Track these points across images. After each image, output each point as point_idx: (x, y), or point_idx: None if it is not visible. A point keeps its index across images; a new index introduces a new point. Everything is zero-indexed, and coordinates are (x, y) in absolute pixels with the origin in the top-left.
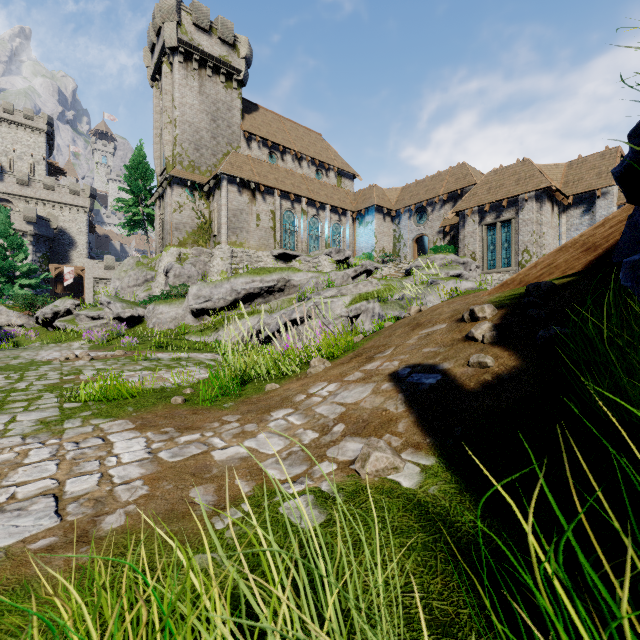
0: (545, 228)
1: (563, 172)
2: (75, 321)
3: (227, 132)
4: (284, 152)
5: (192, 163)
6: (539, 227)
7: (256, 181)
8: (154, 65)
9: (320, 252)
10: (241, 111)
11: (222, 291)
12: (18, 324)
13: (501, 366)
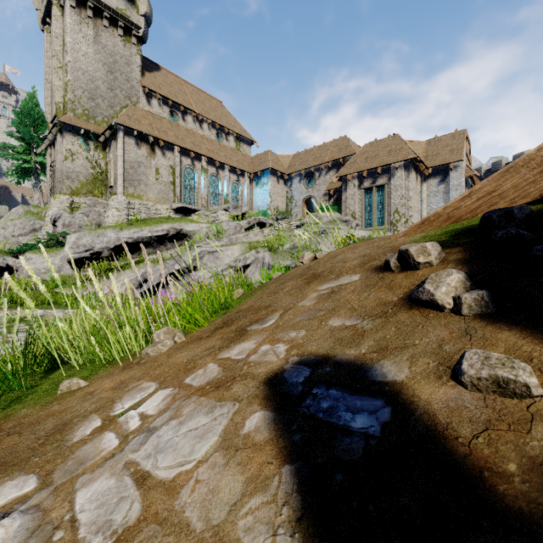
0: (412, 193)
1: (424, 148)
2: None
3: (126, 86)
4: (185, 113)
5: (86, 112)
6: (407, 192)
7: (155, 135)
8: (44, 7)
9: (218, 207)
10: (141, 67)
11: (105, 240)
12: None
13: None
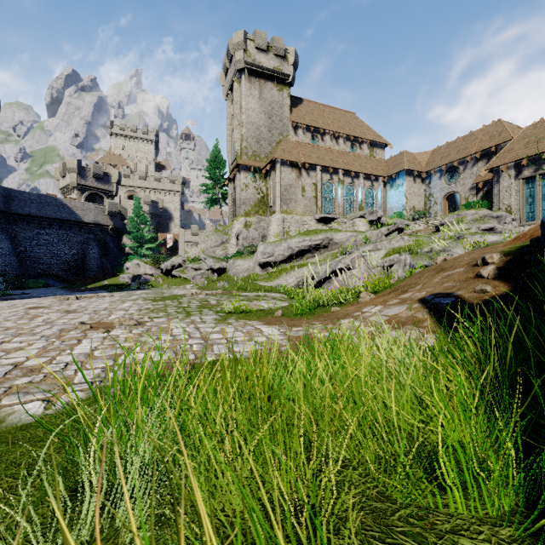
0: None
1: None
2: (185, 271)
3: (279, 125)
4: (324, 134)
5: (254, 153)
6: None
7: (302, 161)
8: (227, 84)
9: (355, 214)
10: (290, 106)
11: (281, 249)
12: (150, 273)
13: (497, 291)
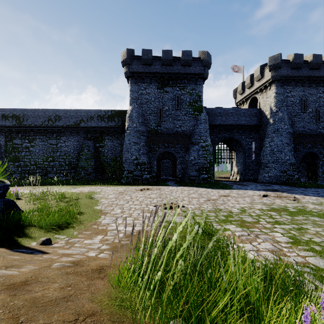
0: None
1: None
2: None
3: None
4: None
5: None
6: None
7: None
8: None
9: None
10: None
11: None
12: None
13: None
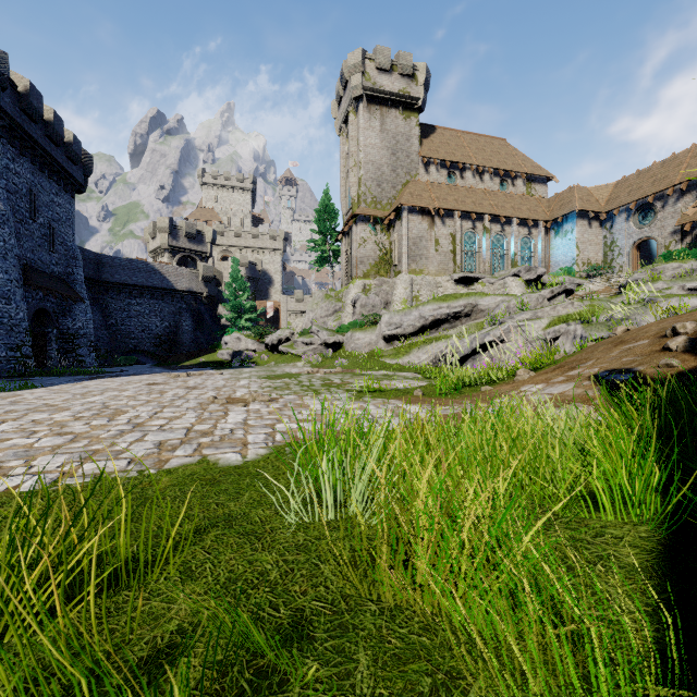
0: None
1: None
2: (293, 346)
3: (406, 162)
4: (463, 169)
5: (374, 199)
6: None
7: (435, 206)
8: (341, 116)
9: (506, 272)
10: (419, 138)
11: (411, 318)
12: (252, 349)
13: (685, 366)
